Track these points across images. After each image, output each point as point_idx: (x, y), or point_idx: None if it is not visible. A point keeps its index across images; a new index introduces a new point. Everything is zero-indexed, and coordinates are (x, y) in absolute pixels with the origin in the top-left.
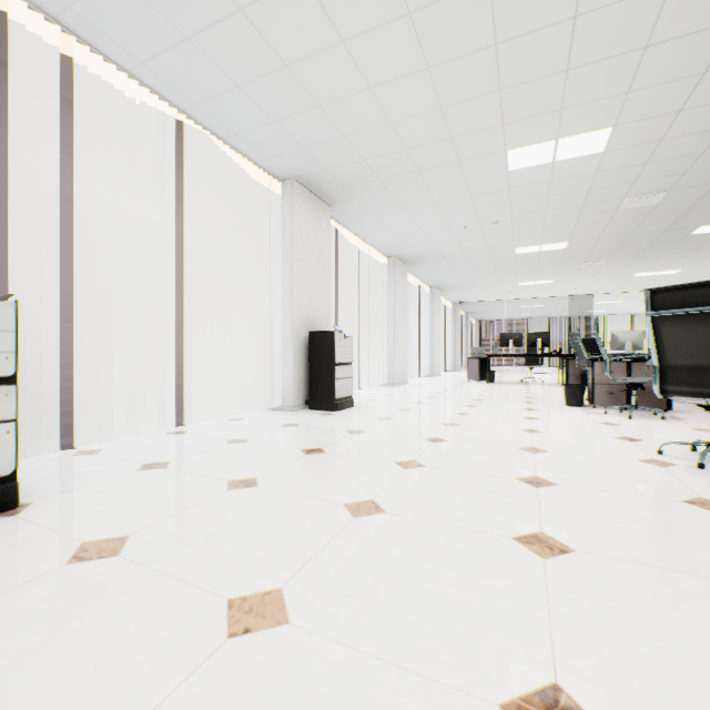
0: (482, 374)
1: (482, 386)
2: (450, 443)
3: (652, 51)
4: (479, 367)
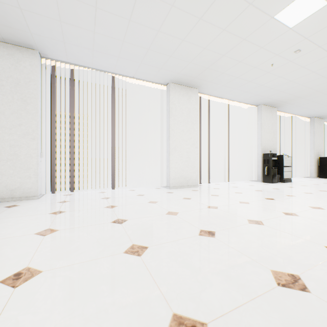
0: None
1: None
2: None
3: None
4: None
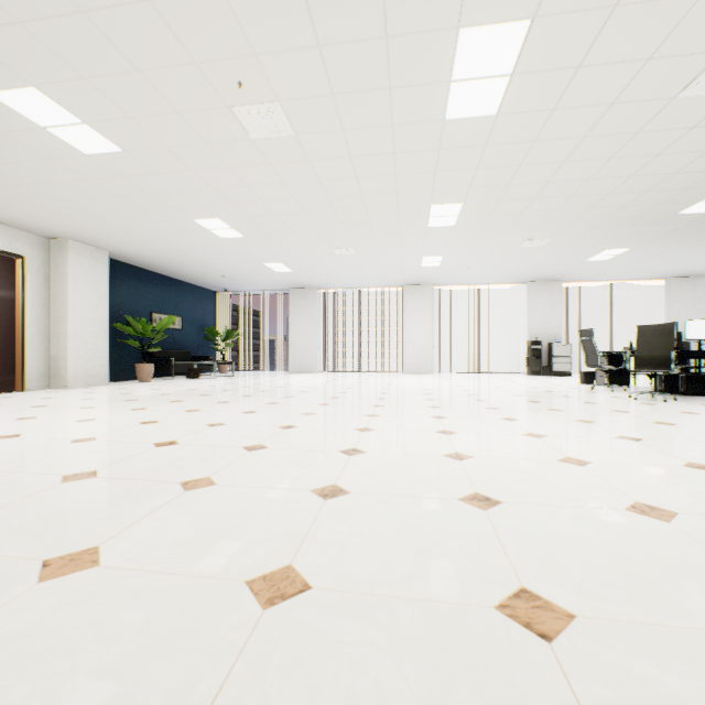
0: None
1: None
2: None
3: None
4: None
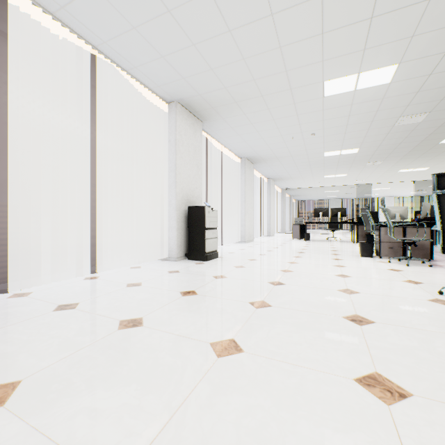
0: (301, 235)
1: (302, 243)
2: (288, 285)
3: (434, 2)
4: (300, 230)
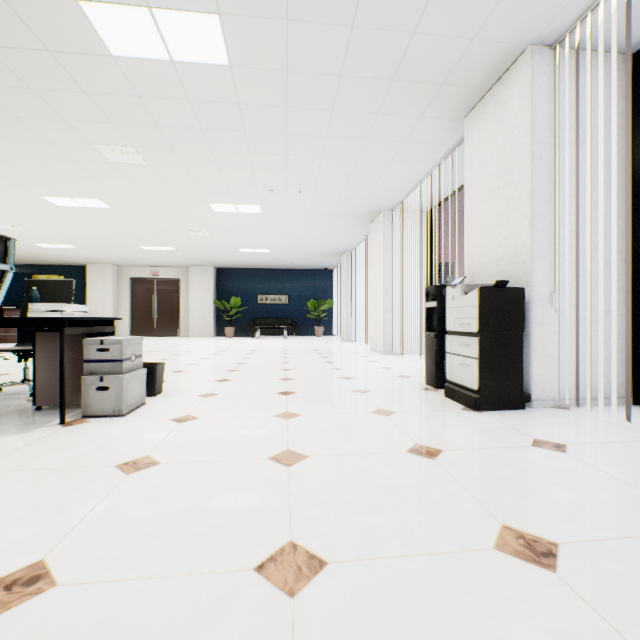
0: None
1: None
2: None
3: None
4: None
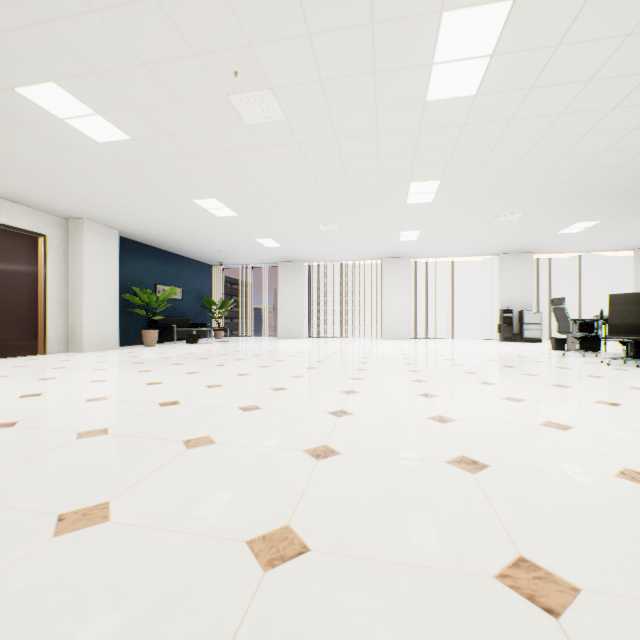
0: None
1: None
2: None
3: None
4: None
